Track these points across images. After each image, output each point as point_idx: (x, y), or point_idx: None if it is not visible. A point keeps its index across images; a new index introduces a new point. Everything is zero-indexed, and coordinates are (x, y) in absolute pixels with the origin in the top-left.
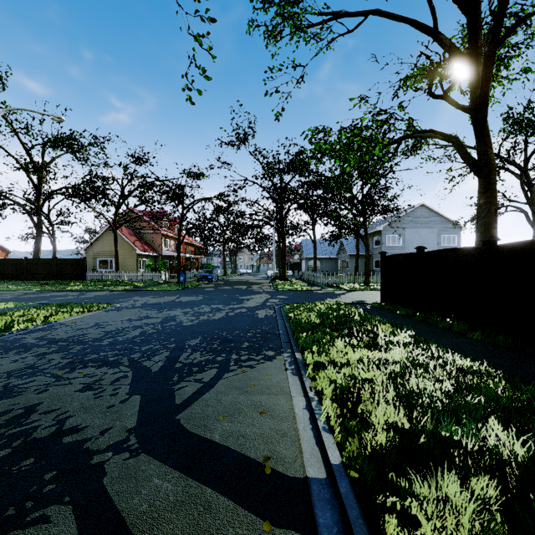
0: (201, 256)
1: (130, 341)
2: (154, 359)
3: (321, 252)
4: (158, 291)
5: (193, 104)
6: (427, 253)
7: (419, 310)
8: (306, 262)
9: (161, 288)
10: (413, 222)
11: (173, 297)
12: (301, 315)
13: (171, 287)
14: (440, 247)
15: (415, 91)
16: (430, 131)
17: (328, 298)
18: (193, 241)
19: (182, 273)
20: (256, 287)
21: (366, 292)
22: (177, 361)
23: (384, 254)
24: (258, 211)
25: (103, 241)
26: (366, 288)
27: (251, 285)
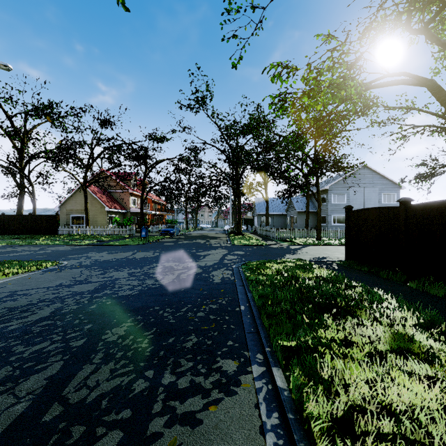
0: (167, 213)
1: (23, 331)
2: (21, 386)
3: (272, 210)
4: (119, 245)
5: (128, 10)
6: (417, 206)
7: (404, 273)
8: (258, 218)
9: (123, 243)
10: (356, 182)
11: (129, 252)
12: (264, 279)
13: (133, 241)
14: (381, 205)
15: (400, 13)
16: (402, 74)
17: (286, 254)
18: (159, 200)
19: (144, 228)
20: (213, 241)
21: (321, 248)
22: (58, 396)
23: (349, 209)
24: (216, 173)
25: (75, 199)
26: (319, 243)
27: (209, 239)
